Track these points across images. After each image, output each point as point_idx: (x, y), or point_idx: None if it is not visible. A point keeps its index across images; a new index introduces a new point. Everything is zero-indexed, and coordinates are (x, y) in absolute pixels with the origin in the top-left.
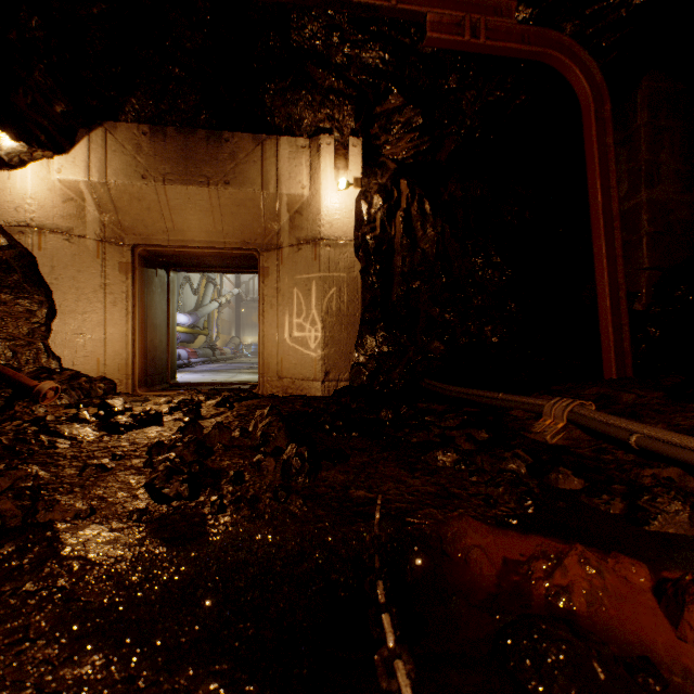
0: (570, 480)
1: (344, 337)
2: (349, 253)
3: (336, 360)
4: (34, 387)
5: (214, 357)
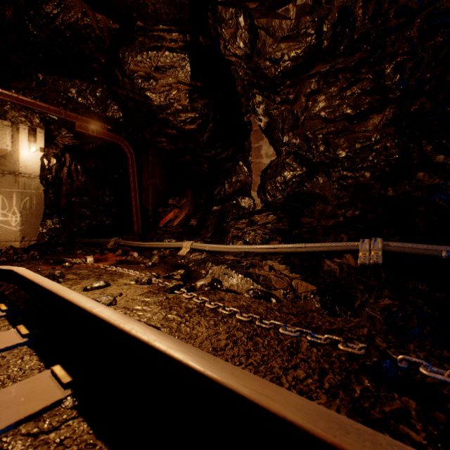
0: (108, 252)
1: (34, 221)
2: (37, 181)
3: (30, 231)
4: None
5: None
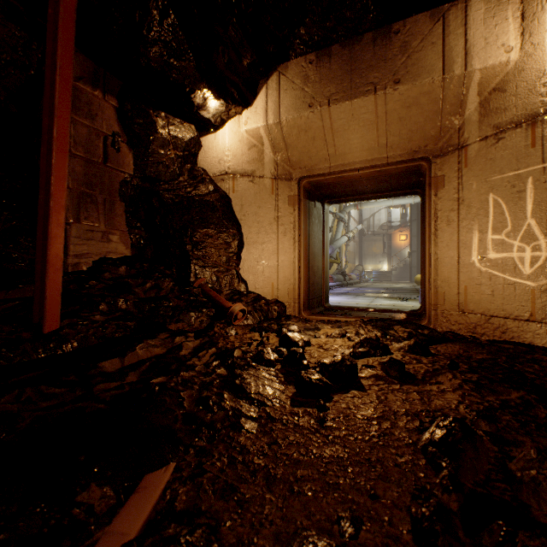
0: None
1: None
2: None
3: None
4: (228, 308)
5: (344, 281)
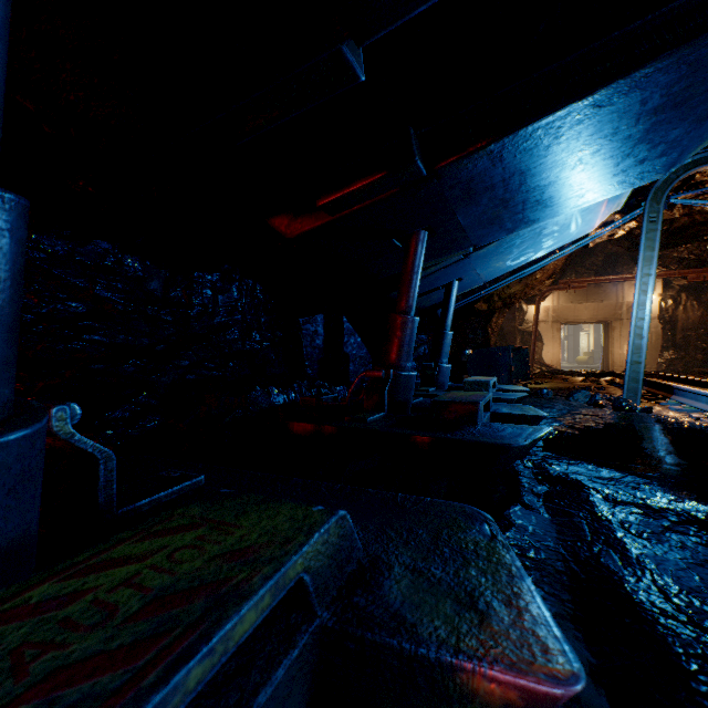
0: None
1: (653, 353)
2: (655, 321)
3: (649, 361)
4: (550, 367)
5: None
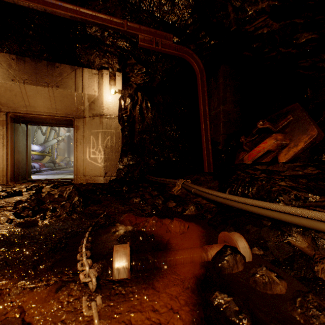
0: (172, 204)
1: (114, 158)
2: (116, 121)
3: (110, 167)
4: None
5: (54, 167)
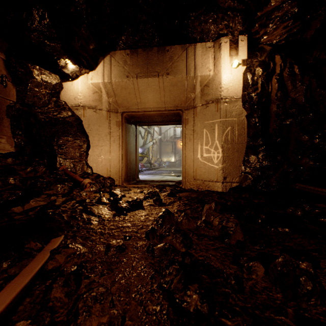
0: None
1: (235, 156)
2: (239, 105)
3: (230, 170)
4: (81, 182)
5: (151, 167)
